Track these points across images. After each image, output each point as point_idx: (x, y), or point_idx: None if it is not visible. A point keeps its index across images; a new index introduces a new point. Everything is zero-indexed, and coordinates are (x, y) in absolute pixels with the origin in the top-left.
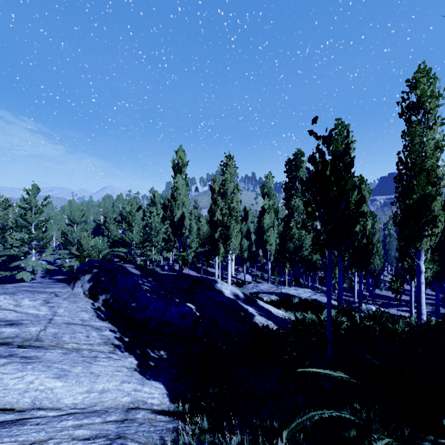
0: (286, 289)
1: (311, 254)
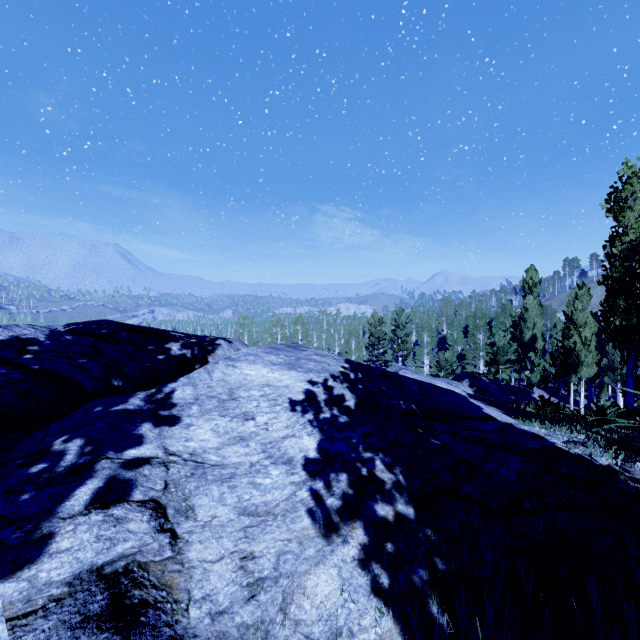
0: None
1: None
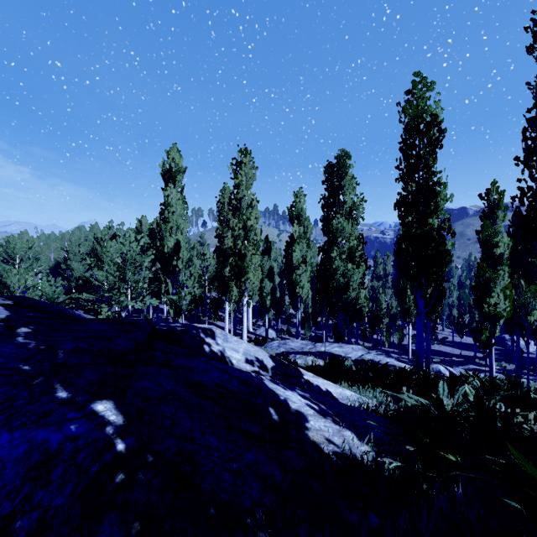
0: (327, 347)
1: (358, 297)
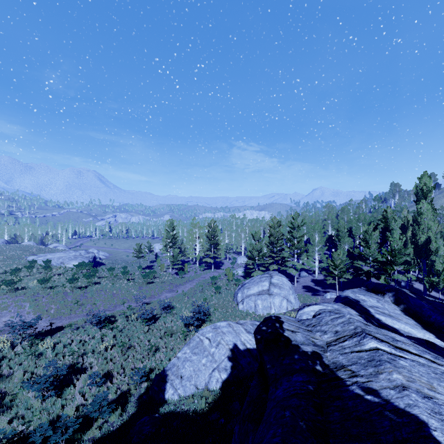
0: None
1: None
